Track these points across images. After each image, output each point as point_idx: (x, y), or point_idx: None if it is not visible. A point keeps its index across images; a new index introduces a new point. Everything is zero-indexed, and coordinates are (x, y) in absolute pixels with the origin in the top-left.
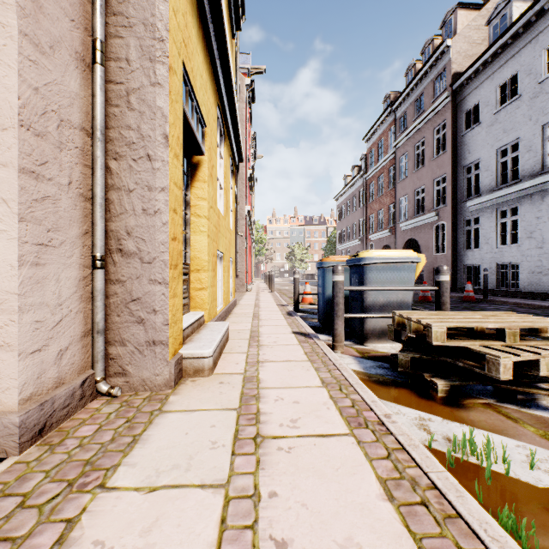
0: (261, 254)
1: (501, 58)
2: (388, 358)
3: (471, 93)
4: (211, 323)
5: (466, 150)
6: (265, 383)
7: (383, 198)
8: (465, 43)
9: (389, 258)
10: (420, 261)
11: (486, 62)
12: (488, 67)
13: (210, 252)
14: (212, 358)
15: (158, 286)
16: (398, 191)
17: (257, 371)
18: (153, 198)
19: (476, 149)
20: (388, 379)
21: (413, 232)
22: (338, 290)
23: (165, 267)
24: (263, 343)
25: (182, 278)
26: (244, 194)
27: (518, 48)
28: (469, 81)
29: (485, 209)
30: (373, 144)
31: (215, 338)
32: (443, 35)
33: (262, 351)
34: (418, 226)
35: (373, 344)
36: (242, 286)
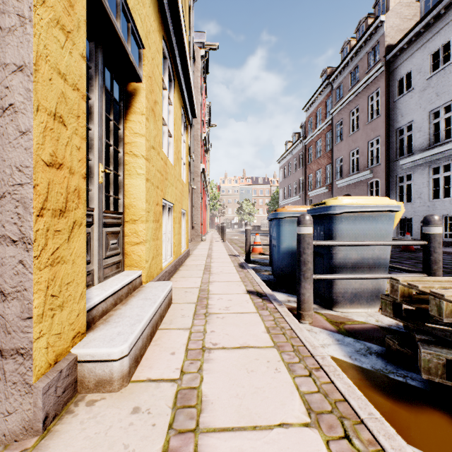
0: (215, 208)
1: (433, 28)
2: (373, 335)
3: (404, 62)
4: (150, 285)
5: (398, 114)
6: (210, 410)
7: (321, 160)
8: (397, 18)
9: (365, 206)
10: (400, 209)
11: (419, 32)
12: (421, 37)
13: (151, 200)
14: (127, 357)
15: (9, 246)
16: (334, 153)
17: (200, 372)
18: (0, 83)
19: (409, 113)
20: (396, 383)
21: (348, 188)
22: (306, 245)
23: (26, 212)
24: (213, 310)
25: (82, 231)
26: (199, 153)
27: (451, 17)
28: (402, 52)
29: (418, 167)
30: (312, 113)
31: (143, 315)
32: (377, 13)
33: (211, 325)
34: (353, 183)
35: (344, 309)
36: (197, 236)
